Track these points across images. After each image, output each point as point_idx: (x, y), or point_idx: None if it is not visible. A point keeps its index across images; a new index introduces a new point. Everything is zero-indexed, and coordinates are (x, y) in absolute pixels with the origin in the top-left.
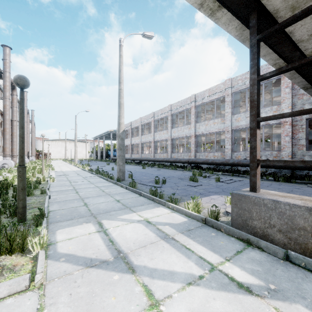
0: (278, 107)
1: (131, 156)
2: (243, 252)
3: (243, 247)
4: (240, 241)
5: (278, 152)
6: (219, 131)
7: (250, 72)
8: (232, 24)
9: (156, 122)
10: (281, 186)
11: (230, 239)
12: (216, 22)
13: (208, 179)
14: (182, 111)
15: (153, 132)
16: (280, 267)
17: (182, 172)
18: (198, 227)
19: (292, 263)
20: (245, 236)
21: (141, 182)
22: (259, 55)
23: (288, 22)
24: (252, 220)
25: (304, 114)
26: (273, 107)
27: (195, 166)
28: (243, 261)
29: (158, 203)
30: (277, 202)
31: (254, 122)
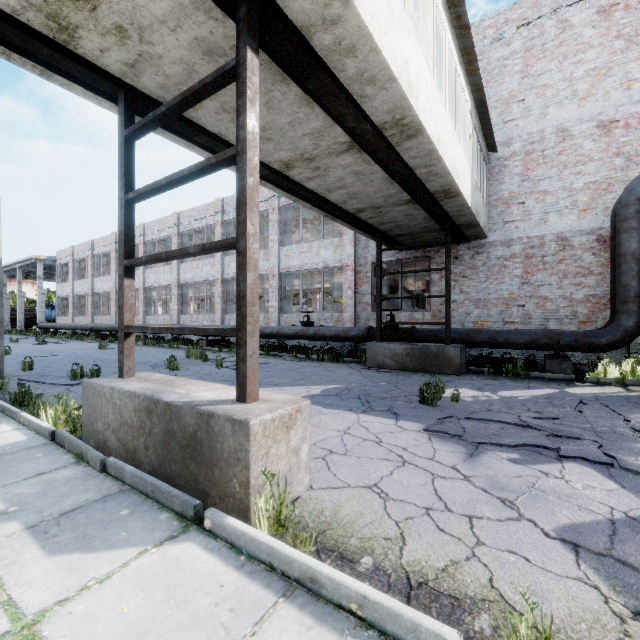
0: (340, 240)
1: (94, 321)
2: (48, 473)
3: (63, 466)
4: (76, 457)
5: (340, 314)
6: (261, 274)
7: (119, 187)
8: (104, 99)
9: (151, 246)
10: (312, 369)
11: (60, 458)
12: (67, 89)
13: (209, 364)
14: (204, 230)
15: (142, 269)
16: (76, 482)
17: (182, 353)
18: (27, 448)
19: (107, 474)
20: (80, 448)
21: (41, 377)
22: (133, 162)
23: (146, 124)
24: (97, 422)
25: (161, 261)
26: (335, 241)
27: (217, 341)
28: (25, 485)
29: (9, 416)
30: (113, 389)
31: (122, 267)
